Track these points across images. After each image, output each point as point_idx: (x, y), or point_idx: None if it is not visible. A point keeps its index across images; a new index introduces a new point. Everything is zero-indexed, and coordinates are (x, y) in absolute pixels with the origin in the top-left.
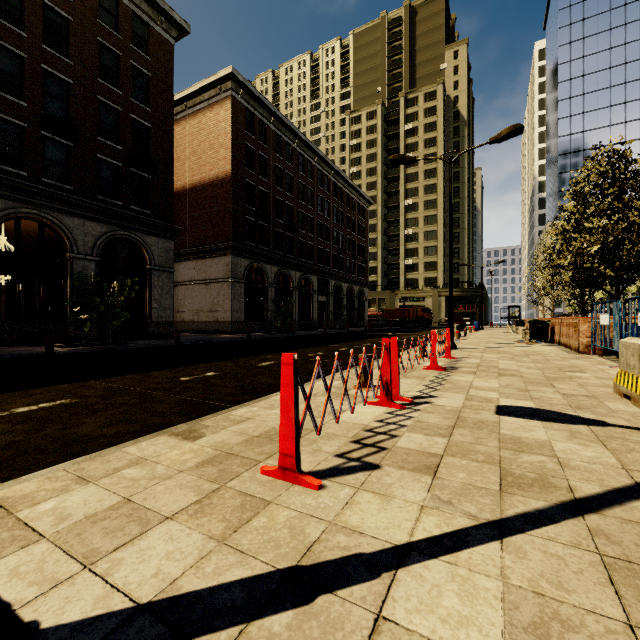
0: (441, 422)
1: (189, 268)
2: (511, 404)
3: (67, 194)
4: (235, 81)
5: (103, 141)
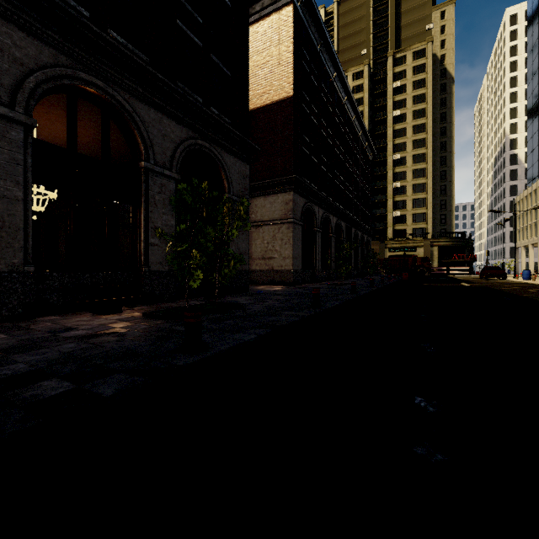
0: None
1: None
2: None
3: (144, 64)
4: None
5: (182, 3)
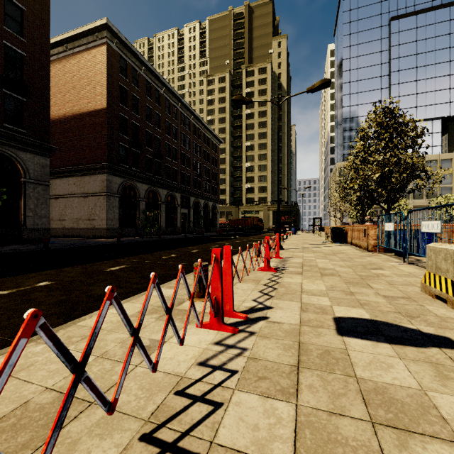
0: (281, 358)
1: (69, 183)
2: (347, 315)
3: None
4: (110, 31)
5: None
